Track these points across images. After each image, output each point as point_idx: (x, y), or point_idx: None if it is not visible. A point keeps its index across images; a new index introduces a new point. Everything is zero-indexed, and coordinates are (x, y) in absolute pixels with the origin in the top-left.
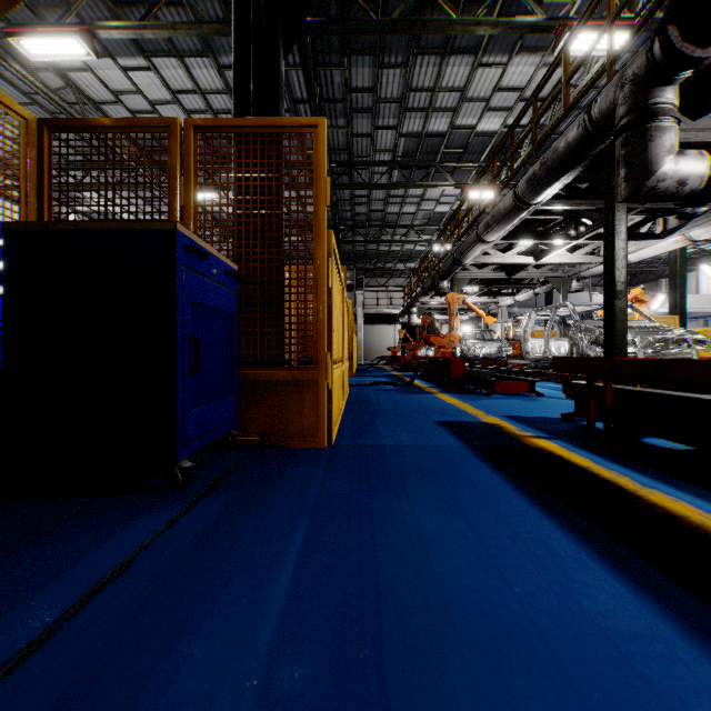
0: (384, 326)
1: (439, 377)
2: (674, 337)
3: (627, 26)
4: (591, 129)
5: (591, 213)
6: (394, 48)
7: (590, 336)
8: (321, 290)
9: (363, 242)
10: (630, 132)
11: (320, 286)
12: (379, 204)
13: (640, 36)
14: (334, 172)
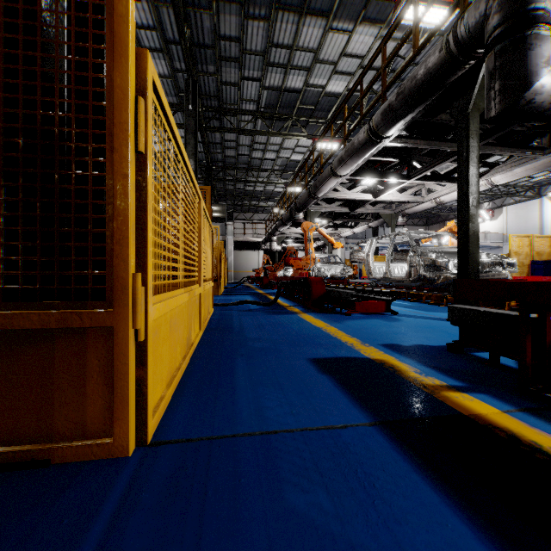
0: (250, 251)
1: (298, 295)
2: (495, 260)
3: (450, 3)
4: (455, 50)
5: (422, 157)
6: (258, 0)
7: (426, 259)
8: (120, 153)
9: (232, 181)
10: (507, 41)
11: (118, 144)
12: (245, 150)
13: (452, 22)
14: (206, 117)
